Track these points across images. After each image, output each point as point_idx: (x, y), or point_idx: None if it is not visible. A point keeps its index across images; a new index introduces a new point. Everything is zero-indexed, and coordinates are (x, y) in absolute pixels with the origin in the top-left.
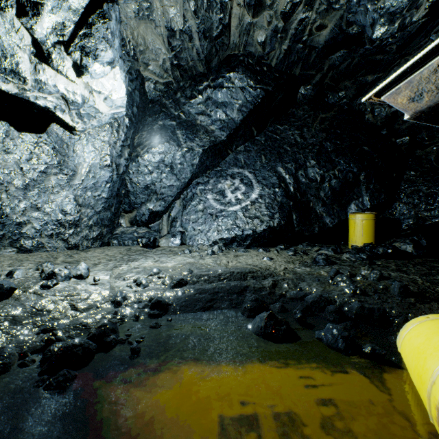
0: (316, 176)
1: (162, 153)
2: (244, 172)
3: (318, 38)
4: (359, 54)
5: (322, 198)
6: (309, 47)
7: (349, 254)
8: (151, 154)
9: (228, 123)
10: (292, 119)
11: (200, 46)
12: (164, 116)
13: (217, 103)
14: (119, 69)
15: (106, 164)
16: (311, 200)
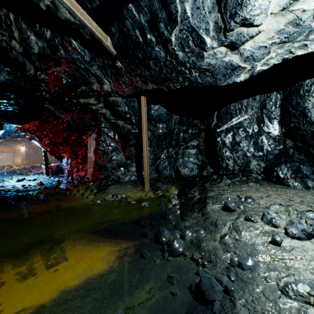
0: None
1: None
2: None
3: None
4: None
5: None
6: None
7: None
8: None
9: None
10: None
11: None
12: None
13: None
14: None
15: None
16: None
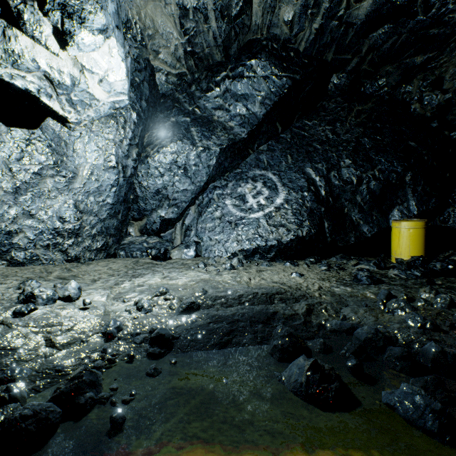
0: (352, 178)
1: (174, 153)
2: (267, 174)
3: (357, 12)
4: (407, 29)
5: (359, 203)
6: (345, 24)
7: (397, 270)
8: (162, 154)
9: (249, 118)
10: (322, 112)
11: (217, 29)
12: (177, 111)
13: (236, 96)
14: (115, 41)
15: (111, 165)
16: (345, 206)
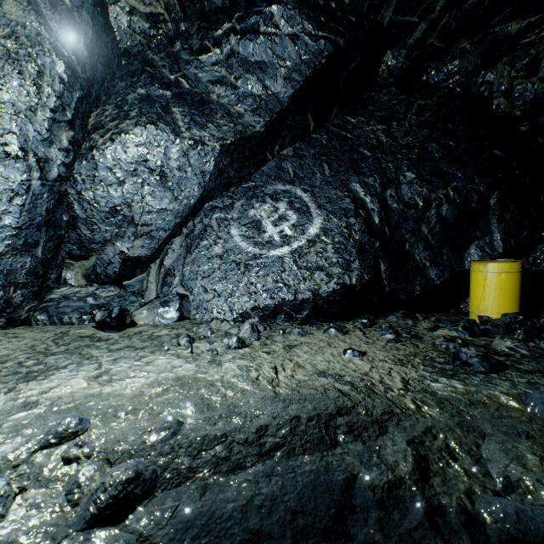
0: (416, 199)
1: (142, 144)
2: (294, 190)
3: None
4: None
5: (425, 236)
6: None
7: (511, 340)
8: (121, 146)
9: (268, 101)
10: (371, 107)
11: None
12: (149, 79)
13: (247, 64)
14: None
15: (9, 152)
16: (406, 240)
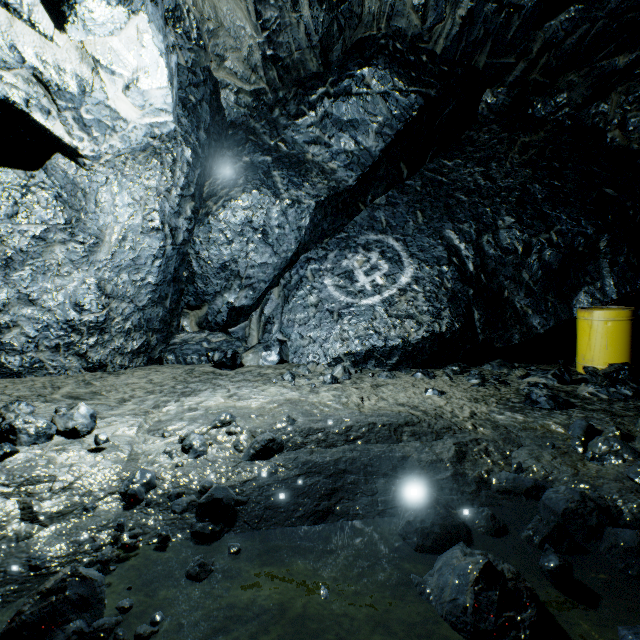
0: (515, 244)
1: (248, 208)
2: (387, 240)
3: None
4: (607, 11)
5: (526, 283)
6: (507, 8)
7: (594, 385)
8: (231, 211)
9: (360, 156)
10: (469, 147)
11: (312, 20)
12: (253, 147)
13: (340, 123)
14: (148, 21)
15: (153, 226)
16: (505, 286)
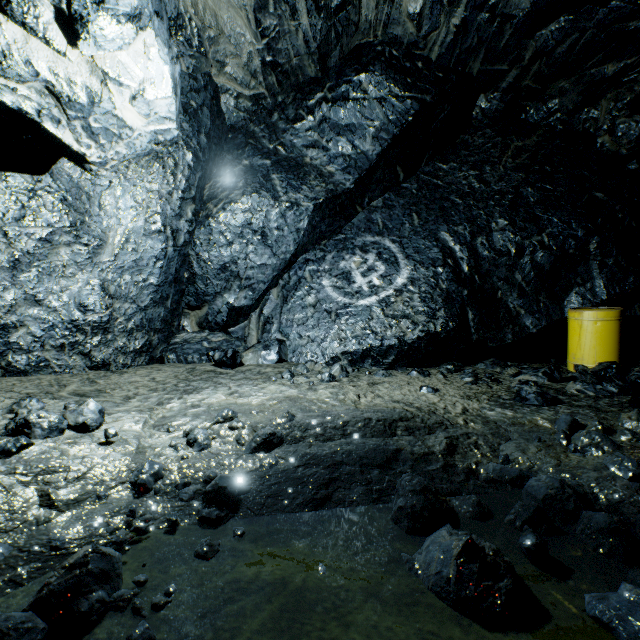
0: (508, 246)
1: (247, 211)
2: (383, 241)
3: None
4: (595, 21)
5: (519, 284)
6: (500, 17)
7: (581, 383)
8: (231, 213)
9: (357, 159)
10: (464, 151)
11: (310, 27)
12: (252, 151)
13: (338, 128)
14: (154, 36)
15: (155, 228)
16: (498, 287)
